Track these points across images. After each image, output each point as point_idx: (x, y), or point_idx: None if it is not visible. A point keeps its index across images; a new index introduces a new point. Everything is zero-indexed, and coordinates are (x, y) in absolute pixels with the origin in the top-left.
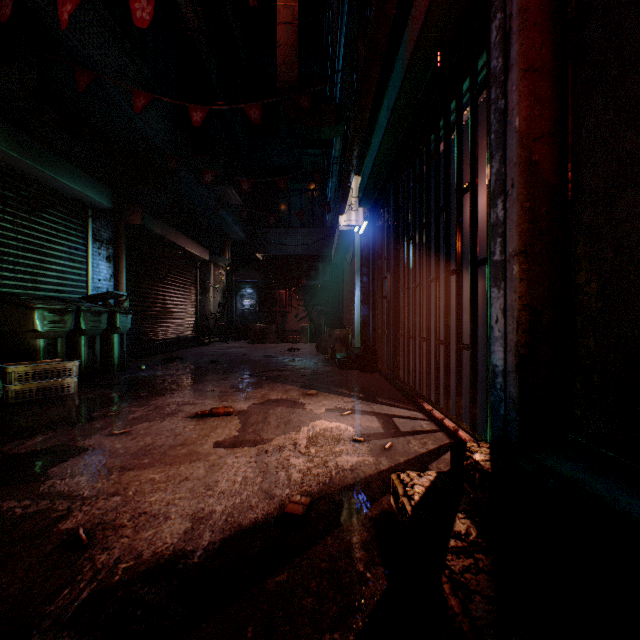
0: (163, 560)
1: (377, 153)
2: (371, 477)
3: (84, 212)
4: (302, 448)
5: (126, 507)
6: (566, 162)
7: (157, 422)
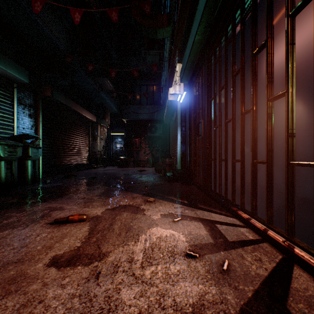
0: None
1: (197, 31)
2: None
3: (11, 85)
4: (137, 268)
5: None
6: None
7: (19, 229)
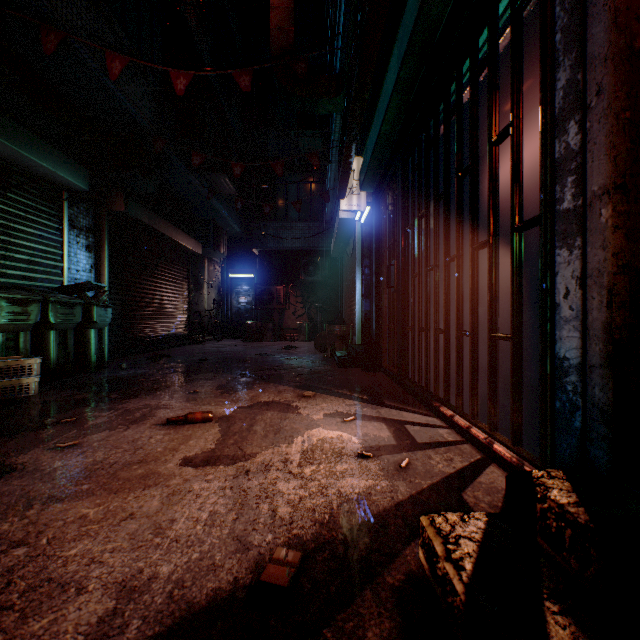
0: None
1: (383, 119)
2: (387, 513)
3: (59, 195)
4: (294, 467)
5: (26, 568)
6: None
7: (119, 431)
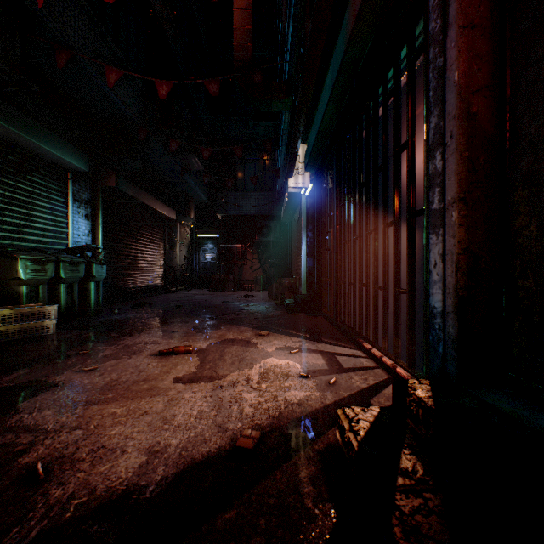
0: (116, 496)
1: (321, 121)
2: (317, 411)
3: (65, 175)
4: (254, 383)
5: (86, 441)
6: (504, 113)
7: (124, 359)
